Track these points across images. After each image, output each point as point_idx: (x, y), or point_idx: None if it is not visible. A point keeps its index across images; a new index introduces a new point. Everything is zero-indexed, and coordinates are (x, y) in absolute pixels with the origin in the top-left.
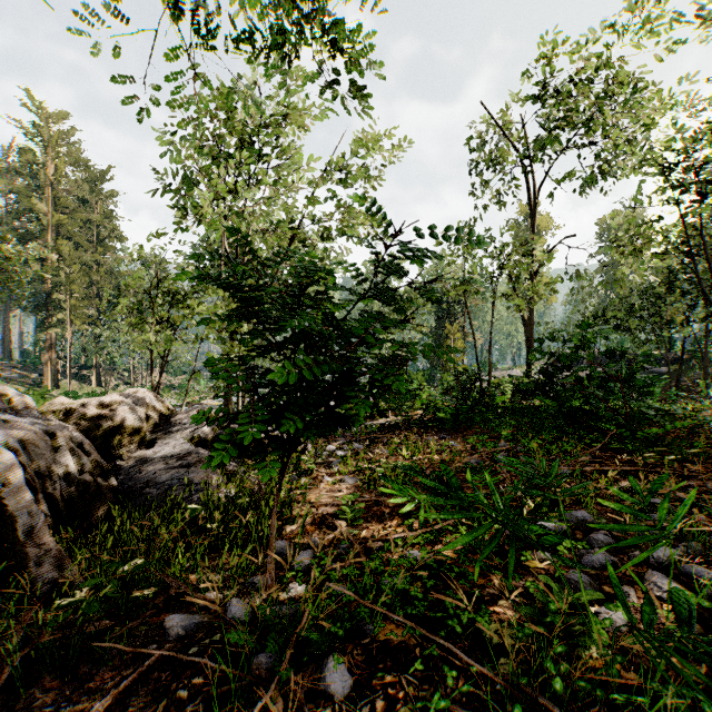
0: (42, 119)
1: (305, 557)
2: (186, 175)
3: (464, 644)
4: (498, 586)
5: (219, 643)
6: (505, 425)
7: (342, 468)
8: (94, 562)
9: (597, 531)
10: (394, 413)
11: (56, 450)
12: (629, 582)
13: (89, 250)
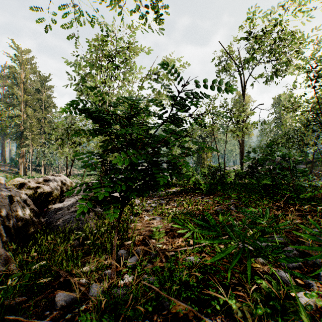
0: (19, 53)
1: (133, 260)
2: (82, 76)
3: (221, 315)
4: (237, 278)
5: (83, 311)
6: (233, 191)
7: (154, 212)
8: (23, 262)
9: (287, 246)
10: (179, 186)
11: (12, 203)
12: (310, 277)
13: (40, 112)
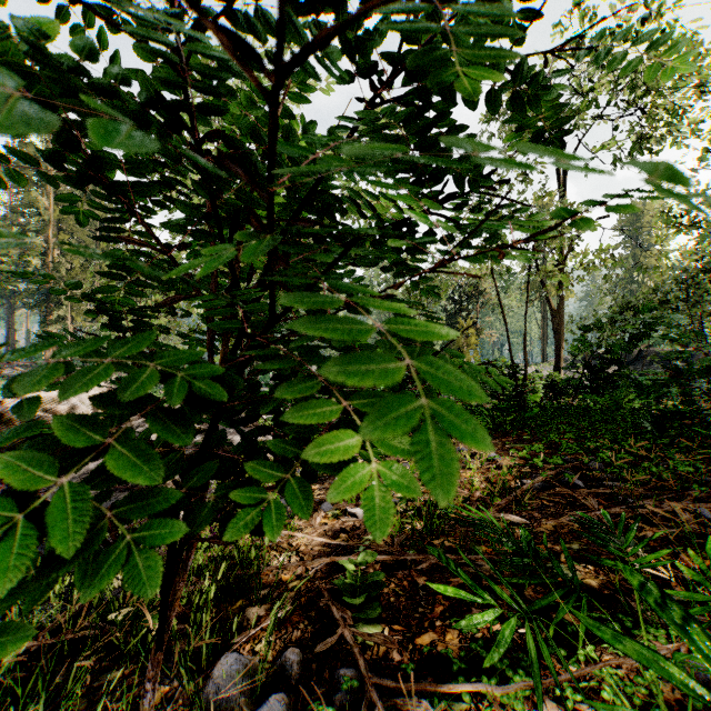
0: None
1: None
2: None
3: None
4: None
5: None
6: (557, 431)
7: None
8: None
9: None
10: None
11: None
12: None
13: (91, 246)
